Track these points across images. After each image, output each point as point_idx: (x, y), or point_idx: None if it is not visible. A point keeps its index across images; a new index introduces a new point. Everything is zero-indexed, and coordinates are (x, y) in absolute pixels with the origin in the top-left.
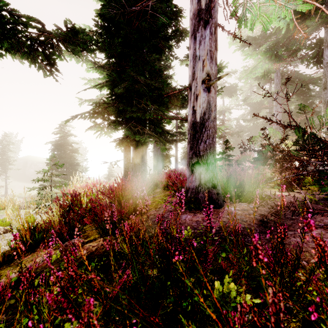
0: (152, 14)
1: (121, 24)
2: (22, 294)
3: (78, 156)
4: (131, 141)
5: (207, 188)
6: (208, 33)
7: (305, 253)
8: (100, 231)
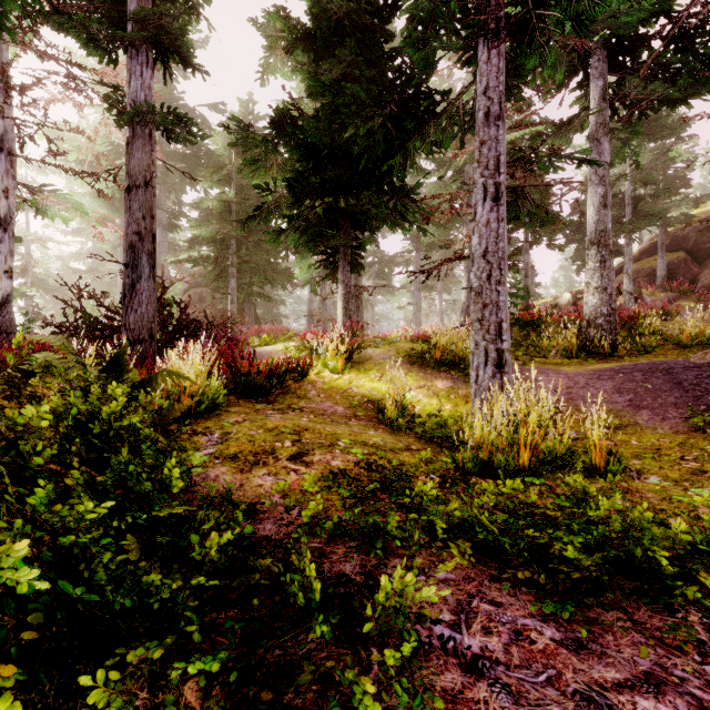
0: None
1: None
2: None
3: None
4: None
5: None
6: (7, 237)
7: None
8: None
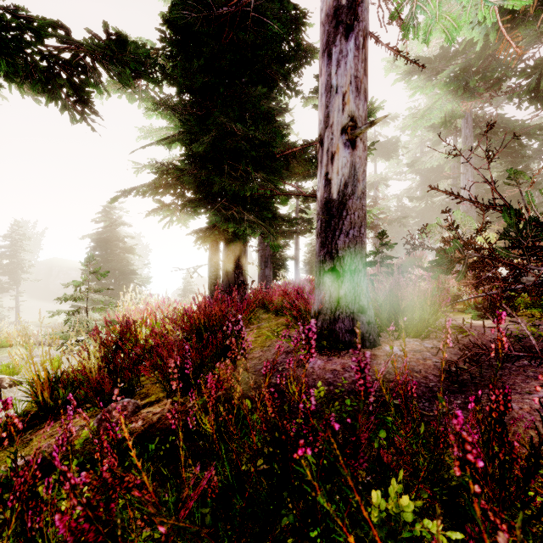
0: (257, 19)
1: (203, 36)
2: (11, 515)
3: (134, 259)
4: (221, 233)
5: (350, 314)
6: (353, 46)
7: (530, 432)
8: (166, 386)
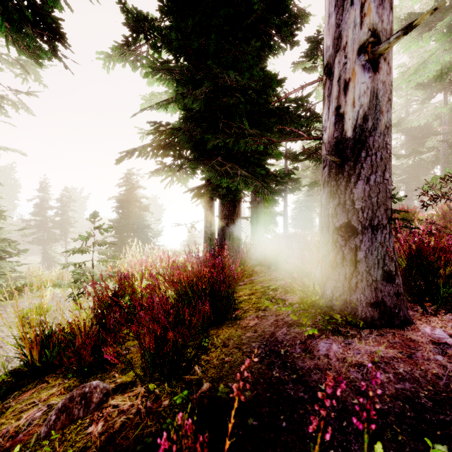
0: None
1: None
2: None
3: (148, 216)
4: (215, 189)
5: (372, 282)
6: None
7: None
8: (145, 364)
